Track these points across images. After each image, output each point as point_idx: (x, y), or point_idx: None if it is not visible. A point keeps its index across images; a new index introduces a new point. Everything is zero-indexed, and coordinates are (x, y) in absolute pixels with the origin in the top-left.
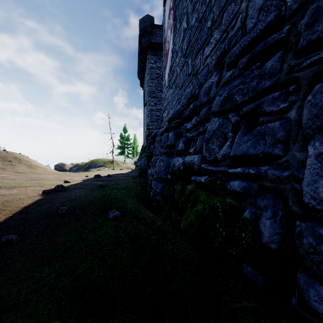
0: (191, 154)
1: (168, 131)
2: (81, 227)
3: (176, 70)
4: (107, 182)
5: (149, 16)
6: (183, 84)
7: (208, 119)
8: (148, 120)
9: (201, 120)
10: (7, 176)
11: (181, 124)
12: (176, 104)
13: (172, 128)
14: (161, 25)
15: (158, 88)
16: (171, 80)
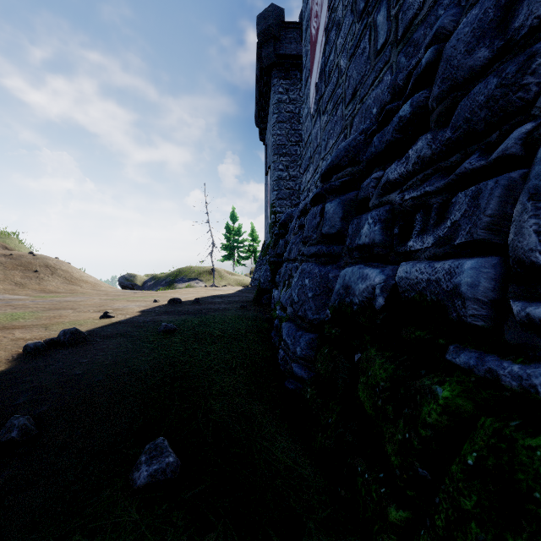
0: (410, 257)
1: (323, 202)
2: (16, 539)
3: (338, 65)
4: (186, 318)
5: (275, 7)
6: (358, 85)
7: (516, 113)
8: (274, 197)
9: (468, 132)
10: (19, 299)
11: (359, 178)
12: (338, 143)
13: (333, 191)
14: (297, 22)
15: (292, 137)
16: (324, 95)
